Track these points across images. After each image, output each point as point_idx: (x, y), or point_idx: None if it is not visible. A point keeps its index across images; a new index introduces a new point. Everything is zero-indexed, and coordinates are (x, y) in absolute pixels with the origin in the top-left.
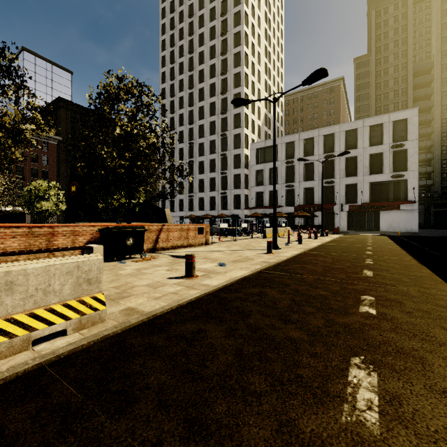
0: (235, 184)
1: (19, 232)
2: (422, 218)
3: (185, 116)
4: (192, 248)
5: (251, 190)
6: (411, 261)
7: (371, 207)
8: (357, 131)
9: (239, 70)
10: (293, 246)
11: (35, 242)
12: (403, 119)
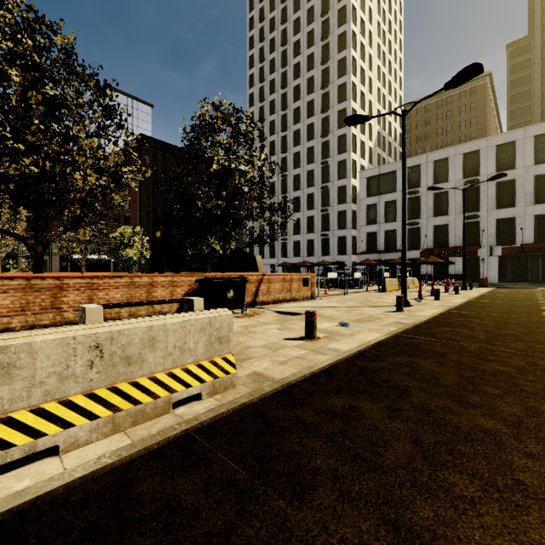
0: (339, 224)
1: (122, 282)
2: None
3: (277, 143)
4: (296, 302)
5: (360, 230)
6: None
7: (538, 250)
8: (515, 145)
9: (344, 81)
10: (428, 302)
11: (136, 293)
12: None
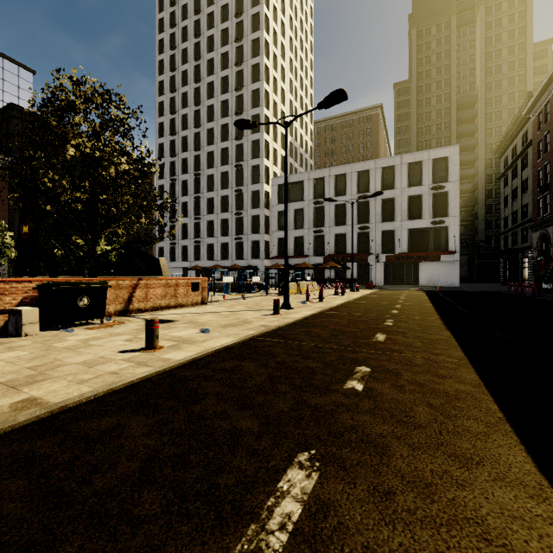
0: (252, 228)
1: None
2: (466, 270)
3: (190, 139)
4: (181, 309)
5: (272, 235)
6: (436, 321)
7: (410, 258)
8: (395, 169)
9: (258, 87)
10: (311, 304)
11: None
12: (443, 157)
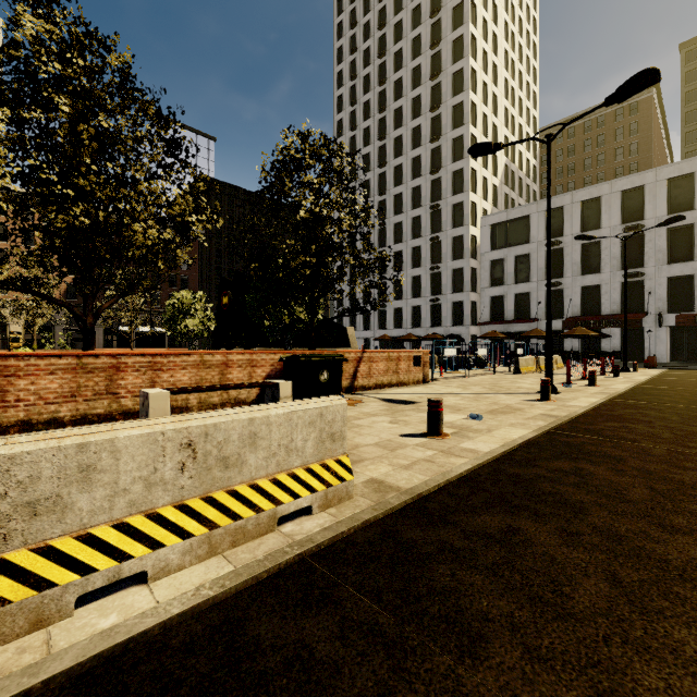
0: (453, 285)
1: (190, 361)
2: None
3: (373, 183)
4: (405, 388)
5: (481, 293)
6: None
7: None
8: (695, 177)
9: (461, 99)
10: (581, 388)
11: (207, 374)
12: None
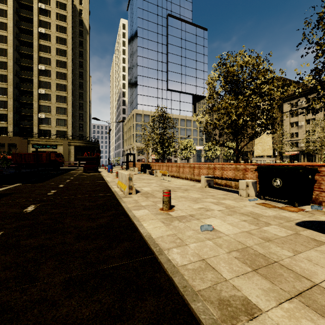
0: None
1: (232, 167)
2: None
3: None
4: None
5: None
6: None
7: None
8: None
9: None
10: None
11: (238, 174)
12: None
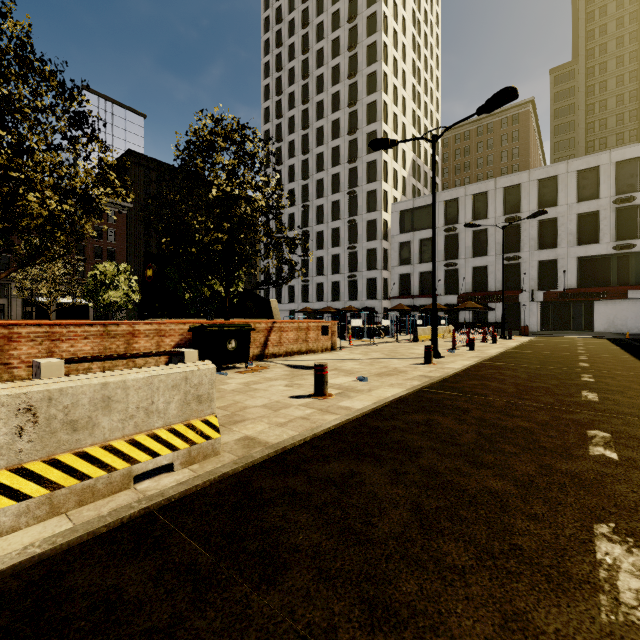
0: (368, 263)
1: (93, 331)
2: None
3: (297, 168)
4: (313, 355)
5: (392, 271)
6: None
7: (581, 295)
8: (558, 180)
9: (374, 99)
10: (462, 353)
11: (111, 344)
12: (633, 157)
